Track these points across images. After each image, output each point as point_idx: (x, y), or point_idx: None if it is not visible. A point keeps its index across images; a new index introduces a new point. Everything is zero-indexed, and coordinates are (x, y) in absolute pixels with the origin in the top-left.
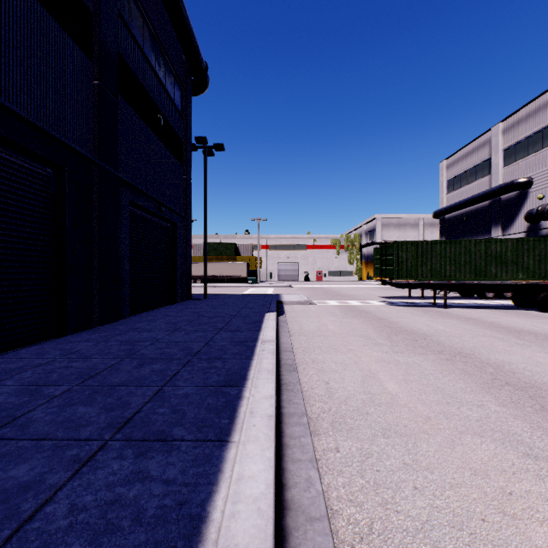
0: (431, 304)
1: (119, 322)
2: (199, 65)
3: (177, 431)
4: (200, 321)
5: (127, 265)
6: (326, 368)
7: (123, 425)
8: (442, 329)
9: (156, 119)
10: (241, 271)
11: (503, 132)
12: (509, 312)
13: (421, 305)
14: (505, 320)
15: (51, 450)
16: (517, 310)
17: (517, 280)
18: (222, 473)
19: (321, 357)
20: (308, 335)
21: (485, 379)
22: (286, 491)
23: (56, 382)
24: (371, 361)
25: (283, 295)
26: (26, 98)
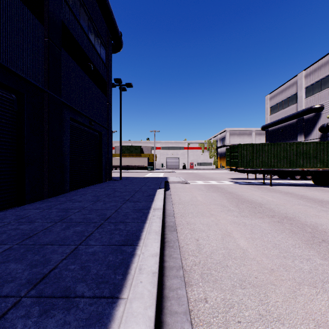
0: (262, 183)
1: (62, 195)
2: (116, 33)
3: (80, 287)
4: (115, 195)
5: (68, 158)
6: (196, 228)
7: (39, 281)
8: (271, 199)
9: (88, 66)
10: (144, 162)
11: (305, 76)
12: (312, 188)
13: (255, 183)
14: (310, 194)
15: None
16: (316, 187)
17: (316, 168)
18: None
19: (193, 220)
20: (184, 204)
21: (307, 237)
22: None
23: (2, 241)
24: (226, 223)
25: (169, 177)
26: None
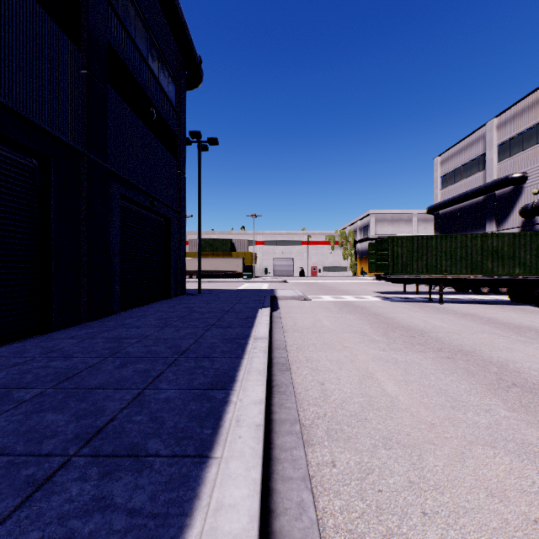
0: (427, 299)
1: (109, 318)
2: (193, 59)
3: (153, 443)
4: (192, 317)
5: (117, 259)
6: (321, 367)
7: (93, 436)
8: (439, 325)
9: (148, 112)
10: (236, 266)
11: (497, 127)
12: (506, 308)
13: (416, 300)
14: (503, 316)
15: (4, 469)
16: (514, 305)
17: (514, 275)
18: (198, 500)
19: (316, 355)
20: (302, 331)
21: (490, 380)
22: (274, 519)
23: (29, 384)
24: (368, 360)
25: (278, 290)
26: (7, 84)
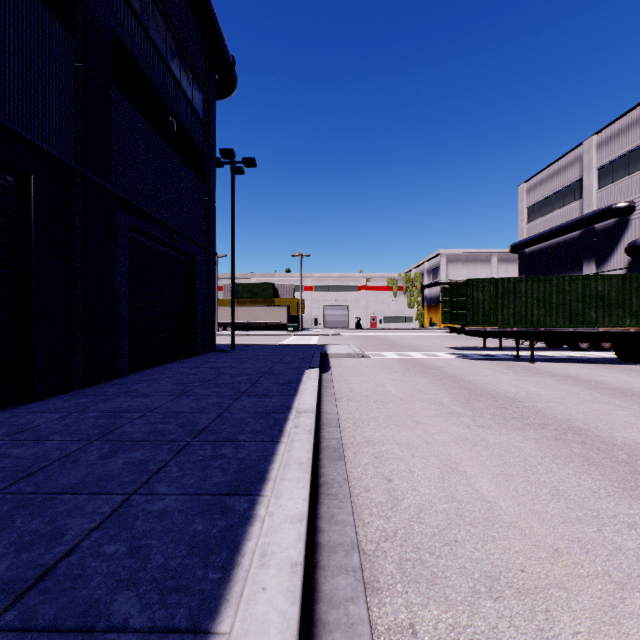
0: (513, 357)
1: (112, 382)
2: (224, 59)
3: (122, 602)
4: (219, 381)
5: (125, 307)
6: (386, 453)
7: (31, 585)
8: (535, 391)
9: (167, 123)
10: (279, 316)
11: (597, 146)
12: (615, 368)
13: (501, 358)
14: (613, 379)
15: None
16: (623, 365)
17: (624, 327)
18: None
19: (378, 435)
20: (360, 400)
21: (622, 473)
22: None
23: None
24: (449, 442)
25: (330, 346)
26: None
